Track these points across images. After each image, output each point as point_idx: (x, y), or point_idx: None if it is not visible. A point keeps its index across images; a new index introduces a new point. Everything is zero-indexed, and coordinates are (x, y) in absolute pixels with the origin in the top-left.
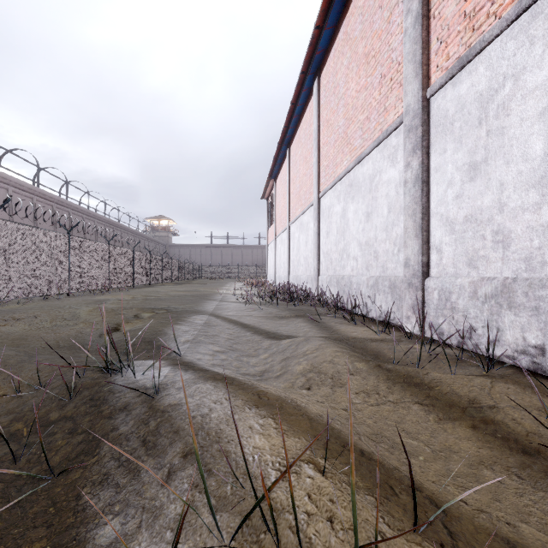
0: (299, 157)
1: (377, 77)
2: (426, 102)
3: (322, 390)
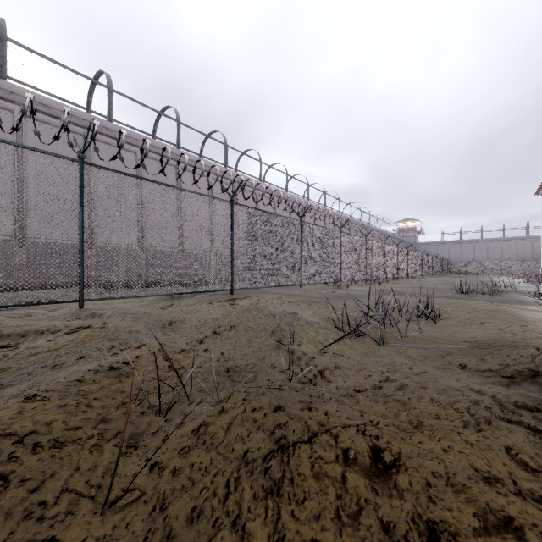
0: None
1: None
2: None
3: None
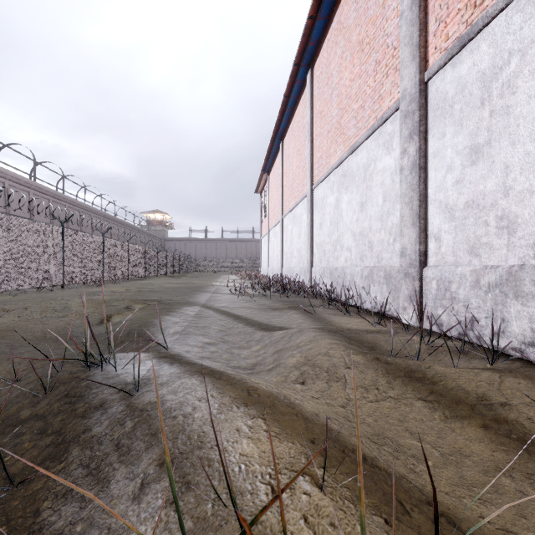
0: (292, 149)
1: (371, 64)
2: (424, 85)
3: (317, 385)
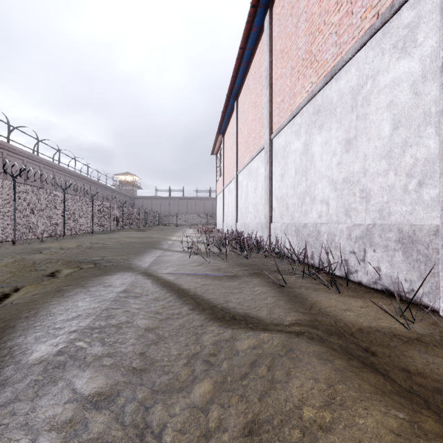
0: (247, 105)
1: None
2: None
3: None
